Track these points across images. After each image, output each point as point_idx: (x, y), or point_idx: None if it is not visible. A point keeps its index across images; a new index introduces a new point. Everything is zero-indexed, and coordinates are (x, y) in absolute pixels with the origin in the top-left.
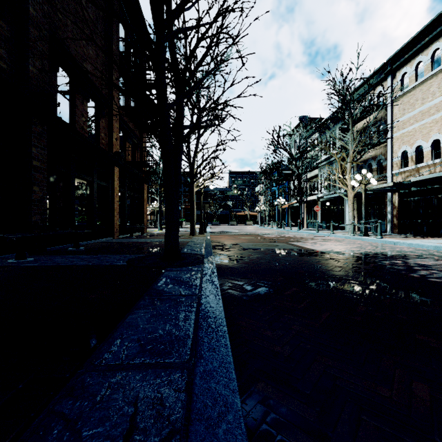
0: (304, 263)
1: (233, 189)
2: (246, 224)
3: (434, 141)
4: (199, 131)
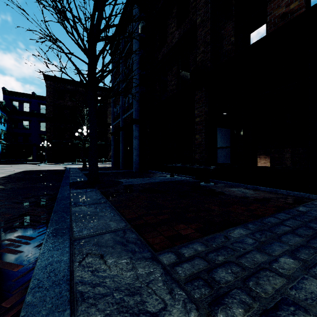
0: None
1: None
2: None
3: None
4: None
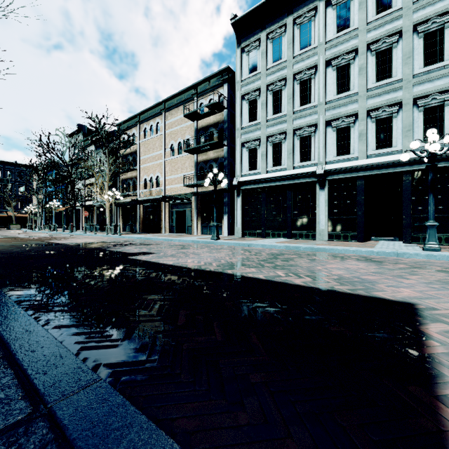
0: (38, 248)
1: None
2: (9, 227)
3: (157, 176)
4: None
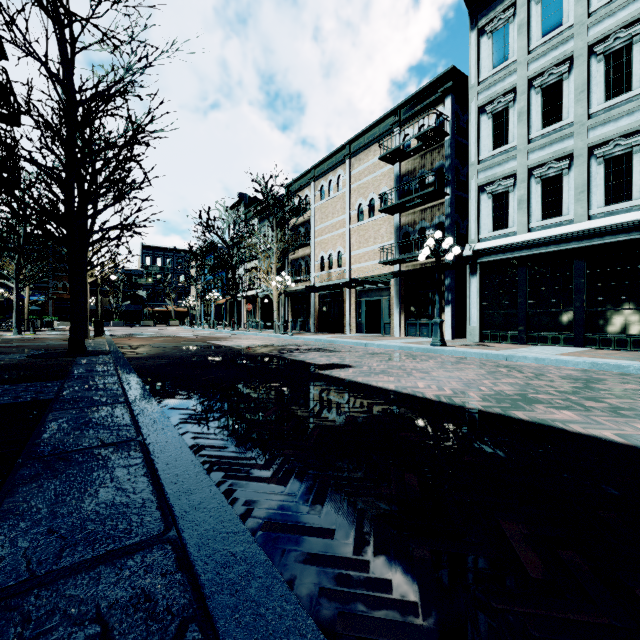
0: (202, 352)
1: (147, 276)
2: (169, 324)
3: (339, 252)
4: (95, 208)
